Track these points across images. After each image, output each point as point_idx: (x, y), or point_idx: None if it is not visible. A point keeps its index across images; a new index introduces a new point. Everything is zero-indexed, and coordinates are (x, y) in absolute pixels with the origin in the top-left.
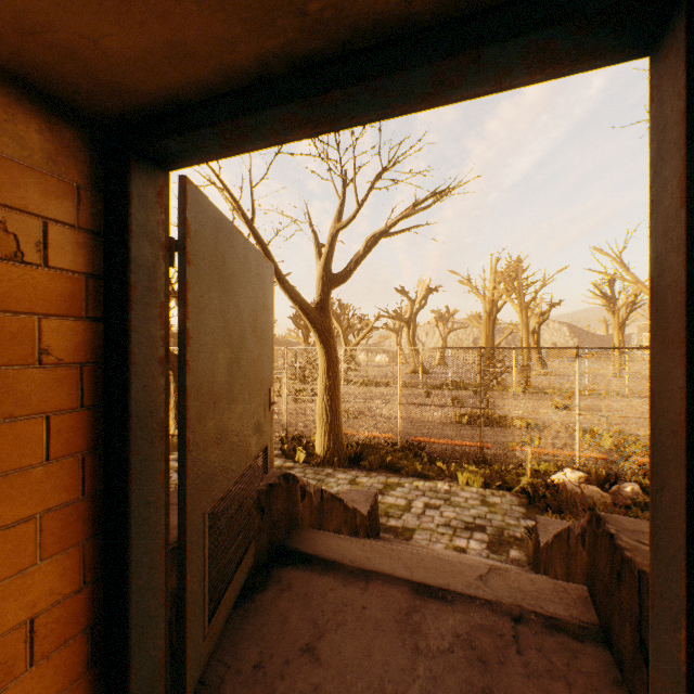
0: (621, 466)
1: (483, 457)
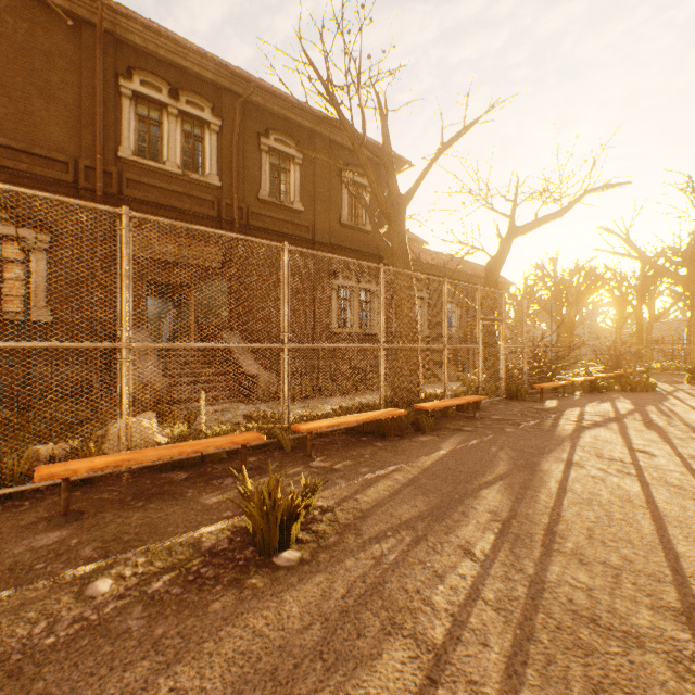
0: (28, 456)
1: (282, 425)
